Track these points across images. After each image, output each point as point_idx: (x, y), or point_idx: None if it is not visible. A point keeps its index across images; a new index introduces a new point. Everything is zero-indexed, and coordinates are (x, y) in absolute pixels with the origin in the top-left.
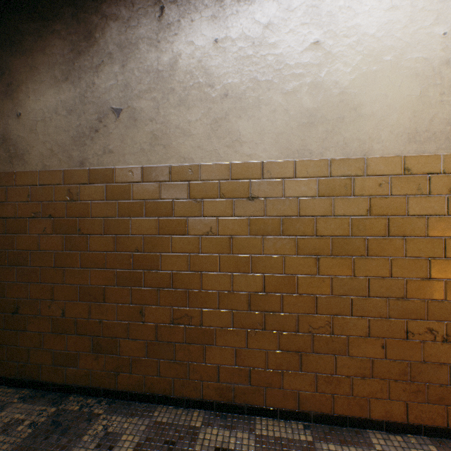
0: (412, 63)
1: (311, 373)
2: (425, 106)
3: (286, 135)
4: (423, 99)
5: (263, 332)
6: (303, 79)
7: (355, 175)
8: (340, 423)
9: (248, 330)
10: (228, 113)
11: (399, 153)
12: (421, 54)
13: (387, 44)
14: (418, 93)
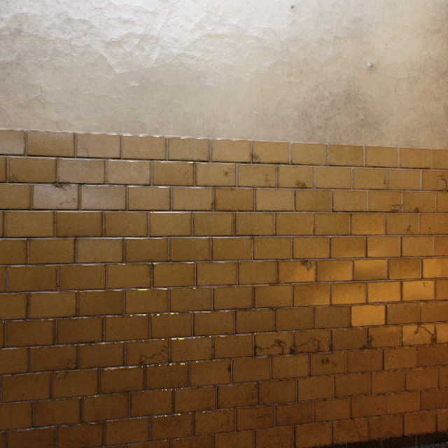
0: (261, 33)
1: (144, 416)
2: (273, 85)
3: (110, 100)
4: (272, 77)
5: (77, 372)
6: (133, 29)
7: (198, 160)
8: None
9: (54, 372)
10: (23, 57)
11: (247, 138)
12: (269, 25)
13: (234, 4)
14: (267, 69)
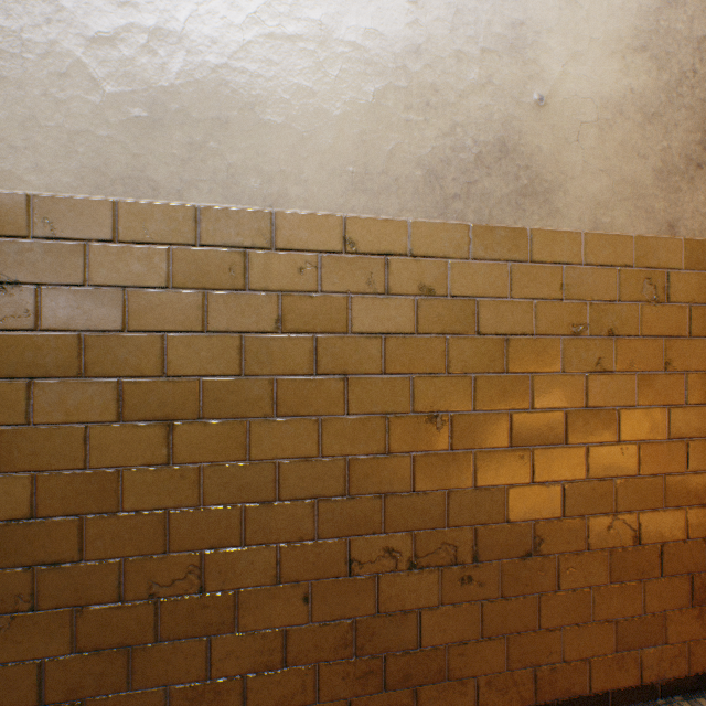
0: (360, 36)
1: (157, 687)
2: (381, 124)
3: (95, 139)
4: (379, 110)
5: (32, 616)
6: (137, 16)
7: (253, 247)
8: None
9: None
10: None
11: (336, 210)
12: (374, 24)
13: None
14: (371, 97)
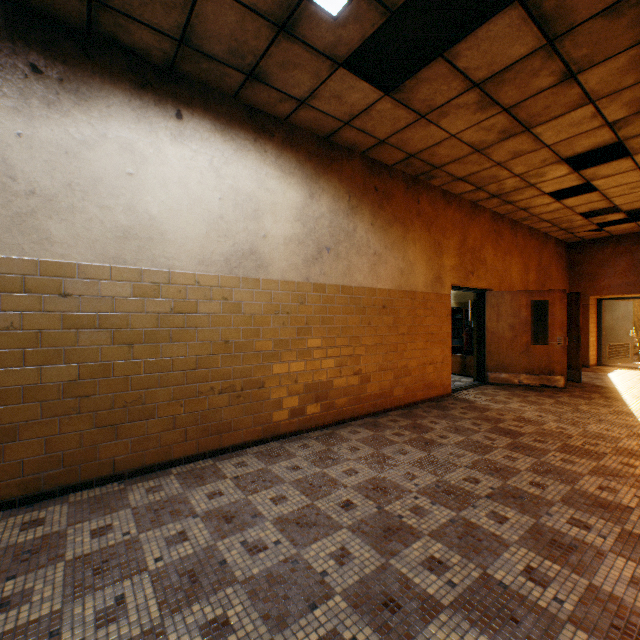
0: (202, 211)
1: (127, 439)
2: (209, 242)
3: (103, 243)
4: (209, 237)
5: (78, 416)
6: (119, 200)
7: (163, 283)
8: (151, 470)
9: (61, 417)
10: (37, 210)
11: (193, 271)
12: (207, 207)
13: (185, 193)
14: (206, 233)
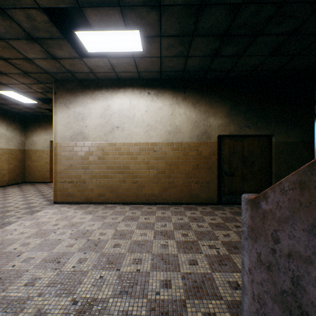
0: None
1: None
2: None
3: None
4: None
5: None
6: None
7: (315, 151)
8: None
9: None
10: None
11: None
12: None
13: None
14: None
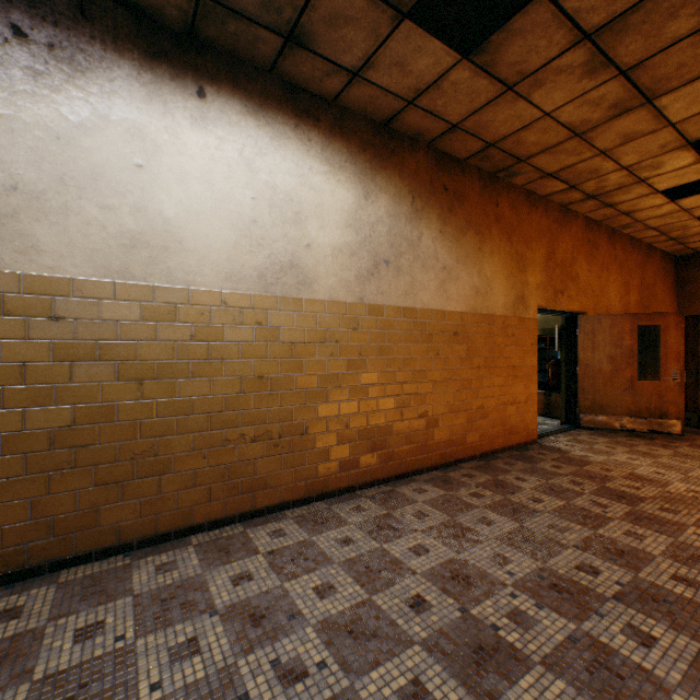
0: (230, 214)
1: (135, 500)
2: (239, 252)
3: (104, 253)
4: (238, 246)
5: (73, 471)
6: (125, 199)
7: (181, 304)
8: (166, 539)
9: (51, 473)
10: (19, 211)
11: (219, 288)
12: (236, 209)
13: (209, 191)
14: (235, 240)
